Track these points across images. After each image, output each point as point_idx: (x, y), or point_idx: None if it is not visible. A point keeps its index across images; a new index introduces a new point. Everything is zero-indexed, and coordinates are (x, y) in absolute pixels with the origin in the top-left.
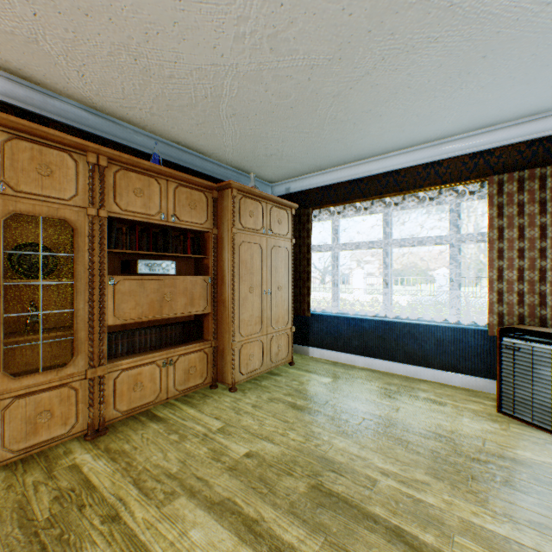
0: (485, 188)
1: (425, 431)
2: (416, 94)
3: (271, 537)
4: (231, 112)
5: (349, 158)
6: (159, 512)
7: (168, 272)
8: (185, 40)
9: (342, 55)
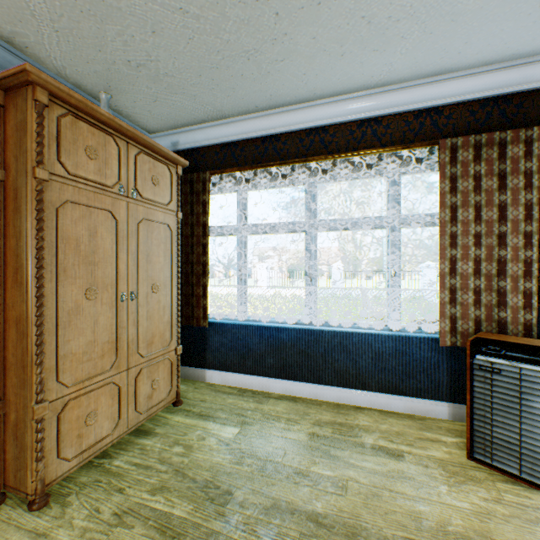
0: (432, 156)
1: None
2: None
3: None
4: None
5: (263, 99)
6: None
7: None
8: None
9: None
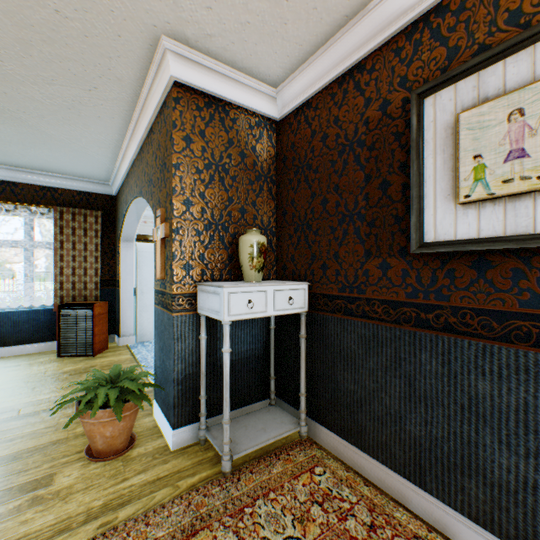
0: (53, 213)
1: (3, 382)
2: None
3: None
4: None
5: None
6: None
7: None
8: None
9: None
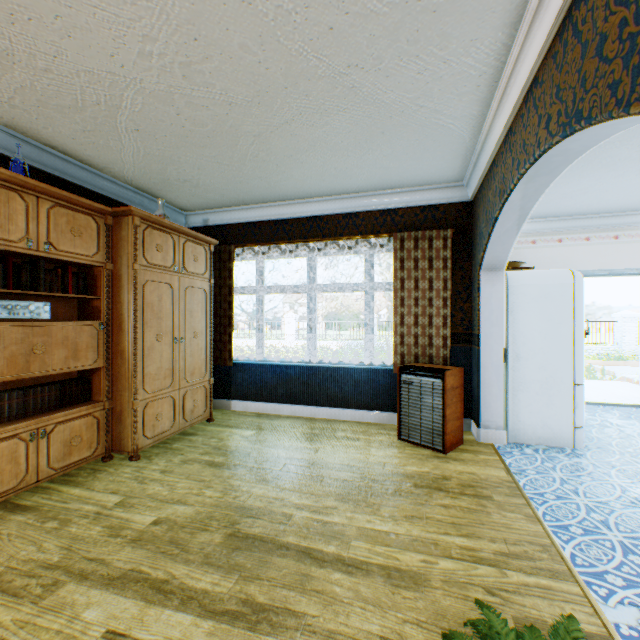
0: (392, 243)
1: (339, 465)
2: (332, 150)
3: (183, 590)
4: (133, 127)
5: (274, 197)
6: (38, 607)
7: (39, 317)
8: (72, 38)
9: (262, 101)
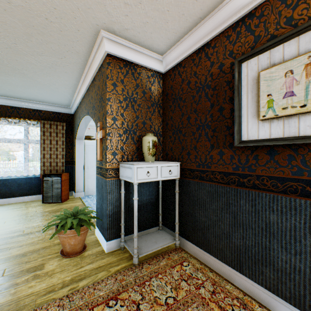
0: (39, 124)
1: (14, 216)
2: (9, 84)
3: None
4: None
5: None
6: None
7: None
8: None
9: None
